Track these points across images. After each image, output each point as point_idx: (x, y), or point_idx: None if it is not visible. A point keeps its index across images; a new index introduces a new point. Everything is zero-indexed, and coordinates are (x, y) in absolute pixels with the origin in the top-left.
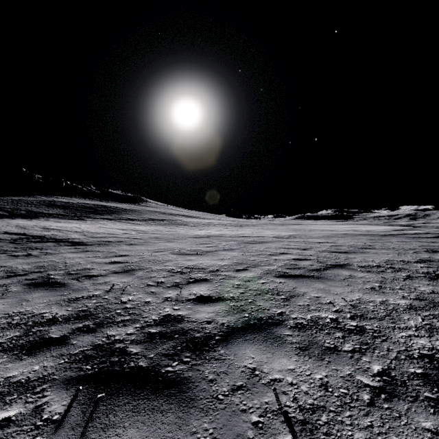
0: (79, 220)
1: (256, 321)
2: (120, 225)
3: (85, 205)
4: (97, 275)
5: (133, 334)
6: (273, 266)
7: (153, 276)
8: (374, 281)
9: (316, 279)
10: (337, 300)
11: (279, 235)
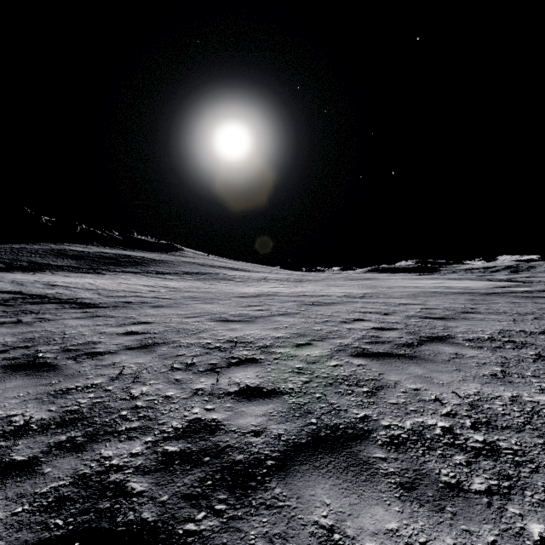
0: (94, 274)
1: (328, 431)
2: (146, 280)
3: (104, 255)
4: (103, 352)
5: (140, 455)
6: (347, 339)
7: (182, 353)
8: (493, 363)
9: (409, 360)
10: (445, 395)
11: (350, 294)
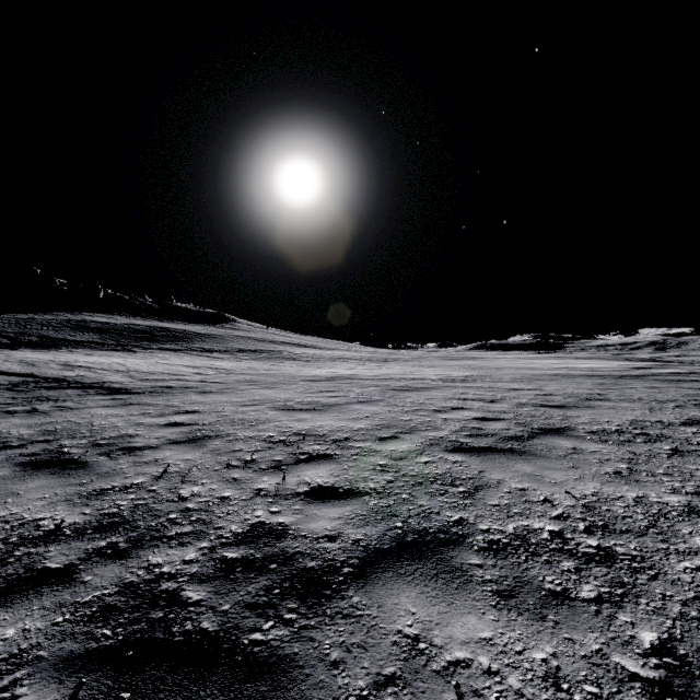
0: (124, 352)
1: (416, 536)
2: (190, 360)
3: (135, 327)
4: (142, 447)
5: (195, 562)
6: (441, 431)
7: (239, 448)
8: (618, 459)
9: (517, 455)
10: (557, 496)
11: (448, 377)
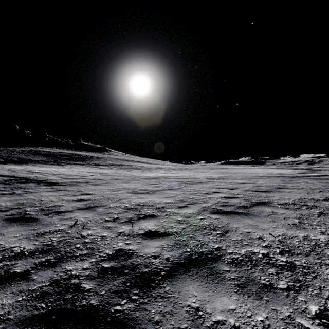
0: (57, 165)
1: (197, 256)
2: (89, 169)
3: (63, 154)
4: (64, 211)
5: (88, 269)
6: (208, 203)
7: (111, 212)
8: (294, 217)
9: (245, 215)
10: (265, 236)
11: (211, 177)
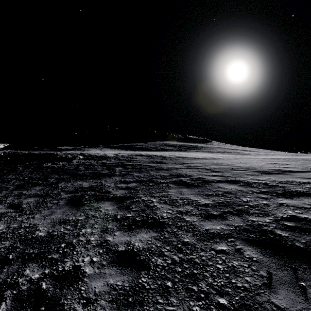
0: (185, 152)
1: None
2: (208, 154)
3: (181, 145)
4: (232, 164)
5: (265, 170)
6: None
7: (257, 164)
8: None
9: None
10: None
11: None
